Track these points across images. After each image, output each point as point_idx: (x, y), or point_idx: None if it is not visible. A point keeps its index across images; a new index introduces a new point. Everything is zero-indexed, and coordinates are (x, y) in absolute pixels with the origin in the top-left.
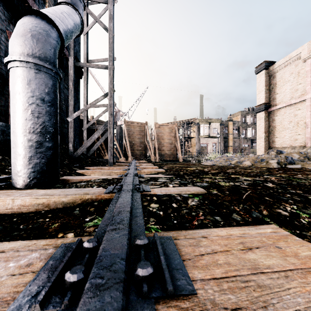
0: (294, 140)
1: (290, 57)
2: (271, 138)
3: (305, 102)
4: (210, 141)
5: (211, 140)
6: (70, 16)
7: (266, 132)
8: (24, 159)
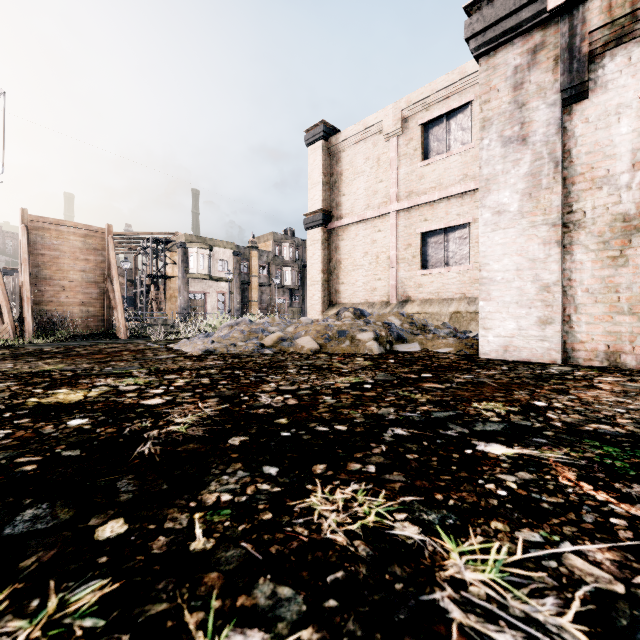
0: (372, 290)
1: (366, 126)
2: (334, 285)
3: (389, 218)
4: (213, 287)
5: (214, 286)
6: None
7: (324, 272)
8: None
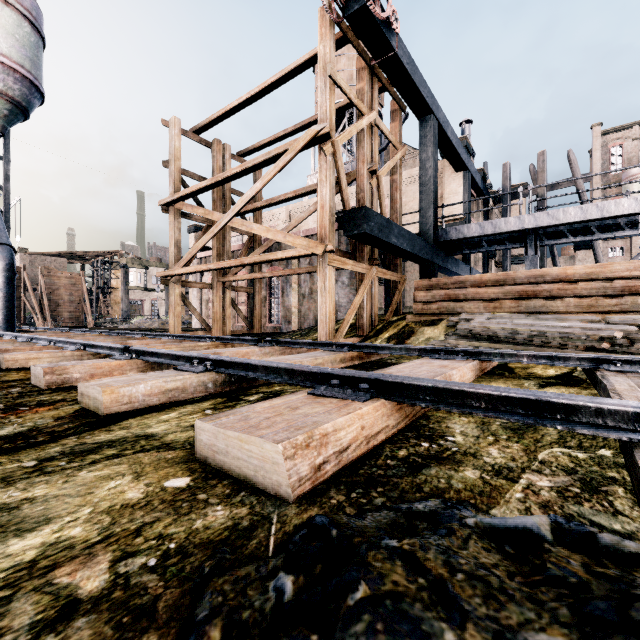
0: None
1: None
2: None
3: None
4: (148, 296)
5: (149, 295)
6: (4, 224)
7: None
8: (4, 320)
